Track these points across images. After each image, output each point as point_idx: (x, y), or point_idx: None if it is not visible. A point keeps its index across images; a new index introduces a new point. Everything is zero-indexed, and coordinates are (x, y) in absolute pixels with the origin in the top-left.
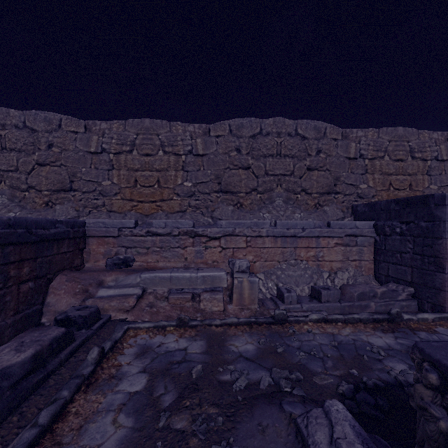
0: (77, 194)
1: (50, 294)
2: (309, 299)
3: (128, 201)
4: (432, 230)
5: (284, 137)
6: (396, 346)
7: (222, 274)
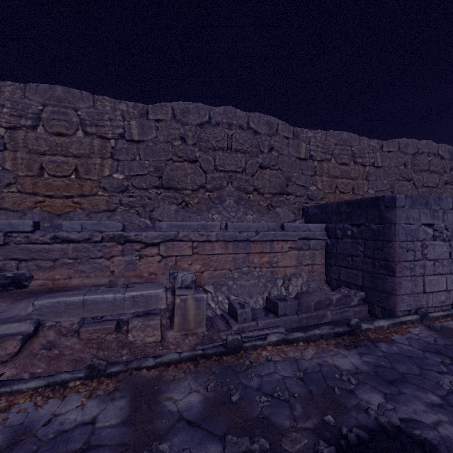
0: None
1: None
2: (264, 313)
3: (29, 196)
4: (383, 233)
5: (235, 129)
6: (363, 366)
7: (160, 291)
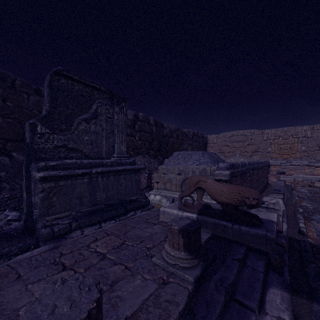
0: (259, 153)
1: (268, 177)
2: None
3: (278, 155)
4: None
5: None
6: None
7: None
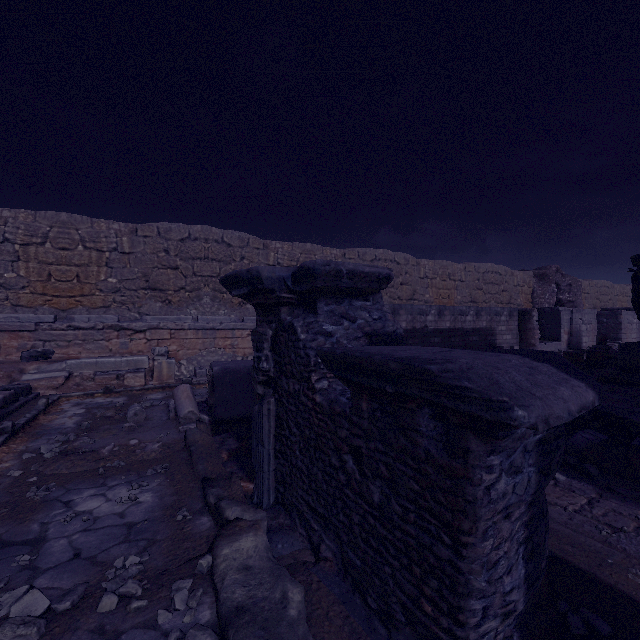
0: None
1: None
2: None
3: (40, 296)
4: None
5: (212, 243)
6: None
7: (145, 358)
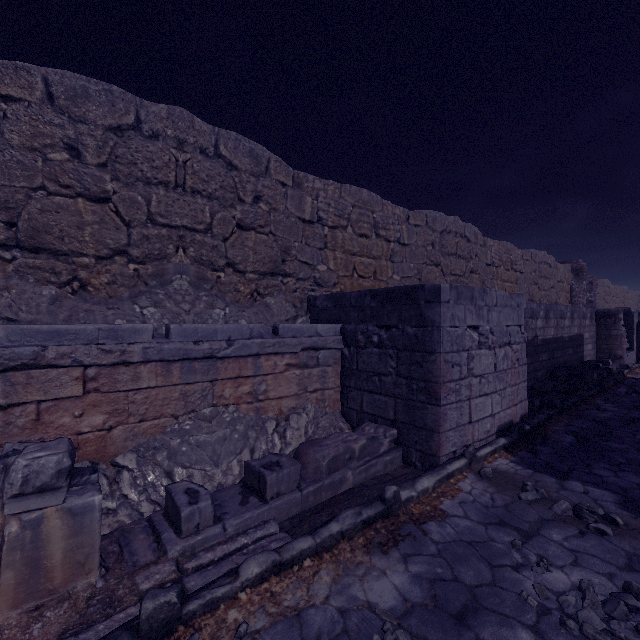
0: None
1: None
2: (240, 496)
3: None
4: (423, 340)
5: (192, 153)
6: (414, 590)
7: None
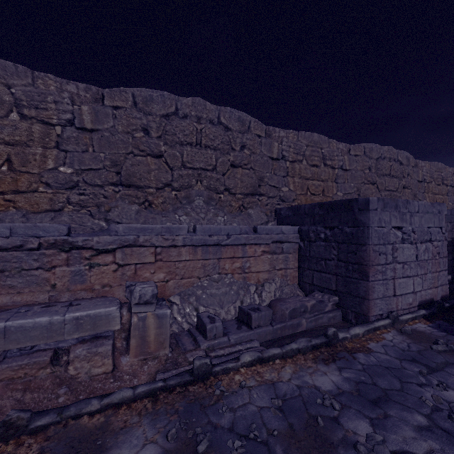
0: None
1: None
2: (236, 325)
3: None
4: (357, 236)
5: (205, 124)
6: (345, 384)
7: (113, 309)
